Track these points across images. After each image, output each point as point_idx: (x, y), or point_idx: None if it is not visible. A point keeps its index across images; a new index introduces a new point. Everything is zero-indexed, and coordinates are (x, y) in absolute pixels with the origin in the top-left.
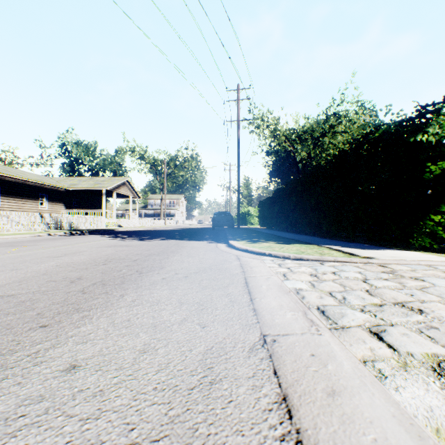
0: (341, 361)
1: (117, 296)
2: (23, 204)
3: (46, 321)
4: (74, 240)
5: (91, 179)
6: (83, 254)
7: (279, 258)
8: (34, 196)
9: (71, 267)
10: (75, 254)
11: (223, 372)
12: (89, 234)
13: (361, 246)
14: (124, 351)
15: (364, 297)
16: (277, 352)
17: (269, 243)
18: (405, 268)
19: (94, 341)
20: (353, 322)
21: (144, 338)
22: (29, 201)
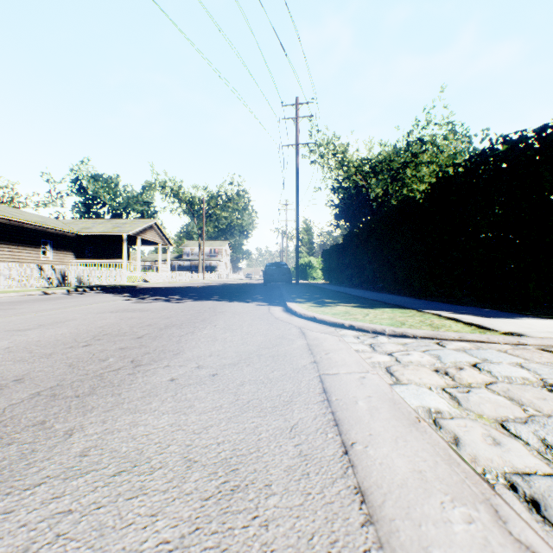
0: None
1: (57, 436)
2: (20, 253)
3: None
4: (72, 302)
5: (109, 221)
6: (68, 324)
7: (367, 332)
8: (34, 242)
9: (28, 351)
10: (56, 324)
11: None
12: (99, 292)
13: (481, 312)
14: None
15: None
16: None
17: (345, 307)
18: None
19: None
20: None
21: None
22: (27, 249)
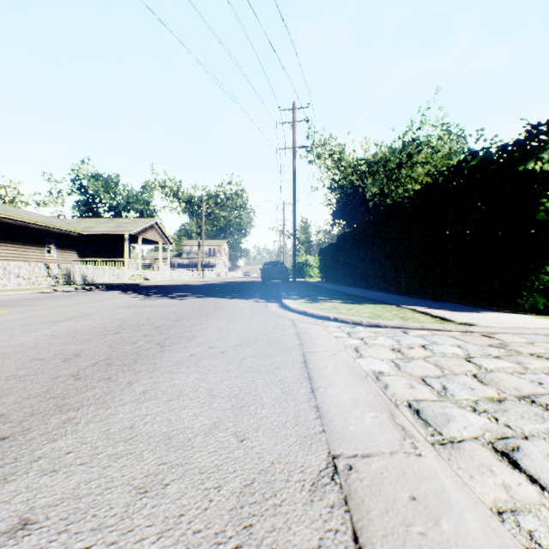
0: (462, 513)
1: (123, 384)
2: (26, 252)
3: (8, 429)
4: (85, 299)
5: (111, 220)
6: (92, 317)
7: (348, 324)
8: (39, 242)
9: (71, 337)
10: (81, 317)
11: (269, 536)
12: (106, 290)
13: (453, 307)
14: (112, 489)
15: (473, 387)
16: (355, 491)
17: (334, 303)
18: (519, 340)
19: (70, 469)
20: (466, 432)
21: (149, 462)
22: (33, 248)
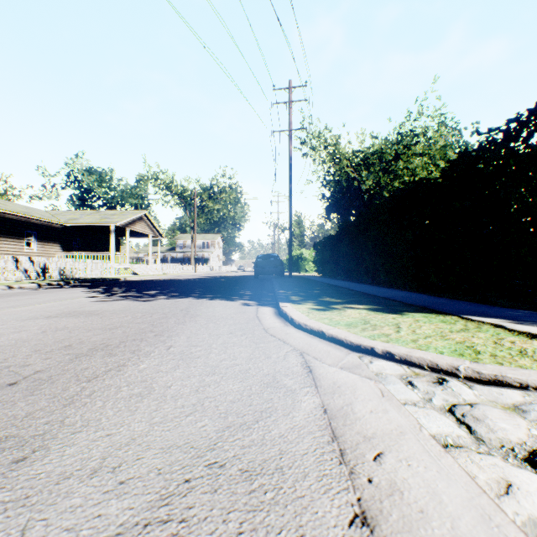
0: None
1: None
2: (1, 245)
3: None
4: (22, 300)
5: (98, 212)
6: None
7: (420, 368)
8: (17, 234)
9: None
10: None
11: None
12: (72, 287)
13: None
14: None
15: None
16: None
17: (357, 311)
18: None
19: None
20: None
21: None
22: (9, 240)
